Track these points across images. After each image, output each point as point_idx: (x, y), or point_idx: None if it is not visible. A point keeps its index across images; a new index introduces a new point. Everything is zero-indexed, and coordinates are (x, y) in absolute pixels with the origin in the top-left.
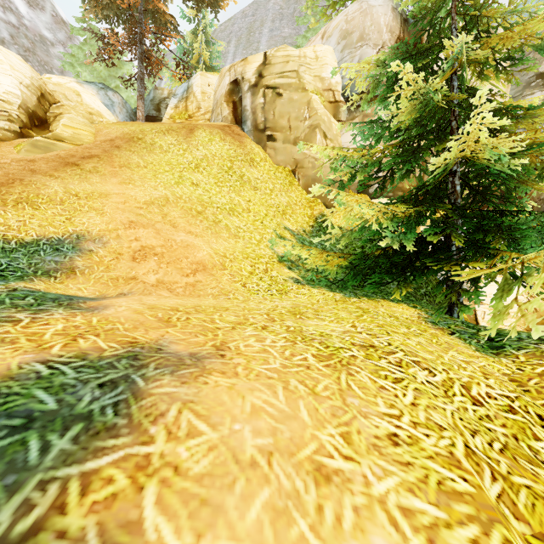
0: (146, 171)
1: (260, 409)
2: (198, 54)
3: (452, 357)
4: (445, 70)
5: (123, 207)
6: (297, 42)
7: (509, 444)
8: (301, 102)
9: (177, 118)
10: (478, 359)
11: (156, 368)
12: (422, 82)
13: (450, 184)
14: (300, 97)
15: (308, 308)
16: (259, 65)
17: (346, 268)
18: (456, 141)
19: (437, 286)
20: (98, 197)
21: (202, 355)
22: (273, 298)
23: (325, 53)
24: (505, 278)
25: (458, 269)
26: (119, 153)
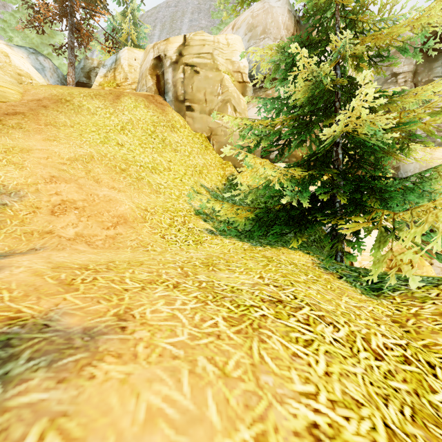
0: (72, 130)
1: (157, 413)
2: (127, 33)
3: (346, 303)
4: (330, 61)
5: (45, 163)
6: (212, 32)
7: (415, 405)
8: (215, 80)
9: (106, 86)
10: (366, 303)
11: (30, 359)
12: (314, 66)
13: (334, 153)
14: (214, 75)
15: (221, 258)
16: (179, 46)
17: (252, 220)
18: (342, 116)
19: (326, 236)
20: (18, 152)
21: (99, 330)
22: (189, 249)
23: (235, 41)
24: (381, 231)
25: (343, 222)
26: (46, 112)
